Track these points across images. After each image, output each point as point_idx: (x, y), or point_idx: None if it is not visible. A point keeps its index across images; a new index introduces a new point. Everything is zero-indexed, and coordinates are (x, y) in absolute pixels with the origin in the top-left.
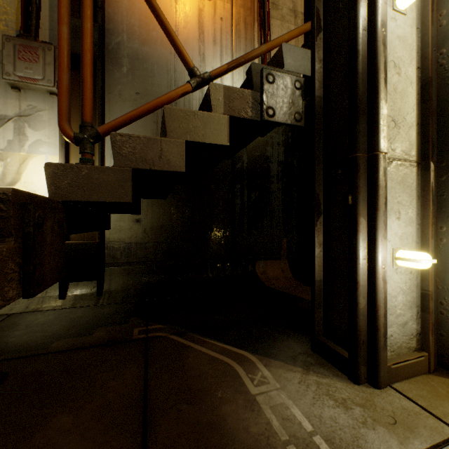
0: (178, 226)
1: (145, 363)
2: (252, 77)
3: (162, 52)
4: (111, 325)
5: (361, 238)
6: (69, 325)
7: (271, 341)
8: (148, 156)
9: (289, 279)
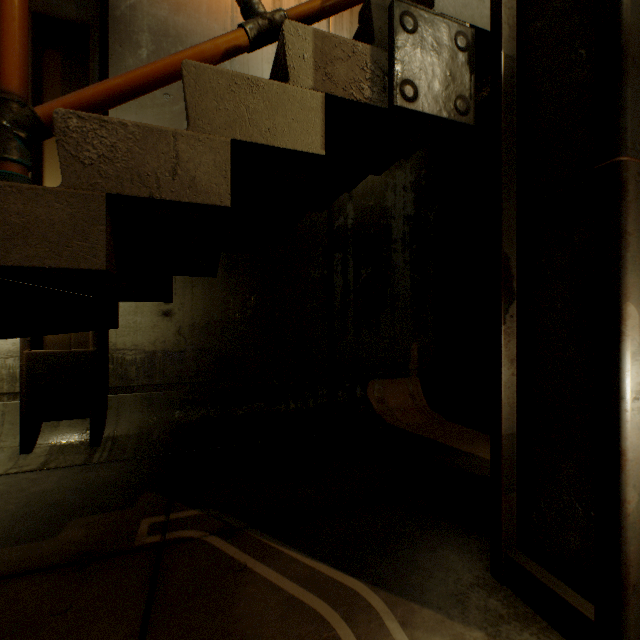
0: (237, 323)
1: (145, 617)
2: (373, 19)
3: (209, 26)
4: (99, 512)
5: (630, 352)
6: (20, 513)
7: (408, 550)
8: (145, 169)
9: (423, 410)
